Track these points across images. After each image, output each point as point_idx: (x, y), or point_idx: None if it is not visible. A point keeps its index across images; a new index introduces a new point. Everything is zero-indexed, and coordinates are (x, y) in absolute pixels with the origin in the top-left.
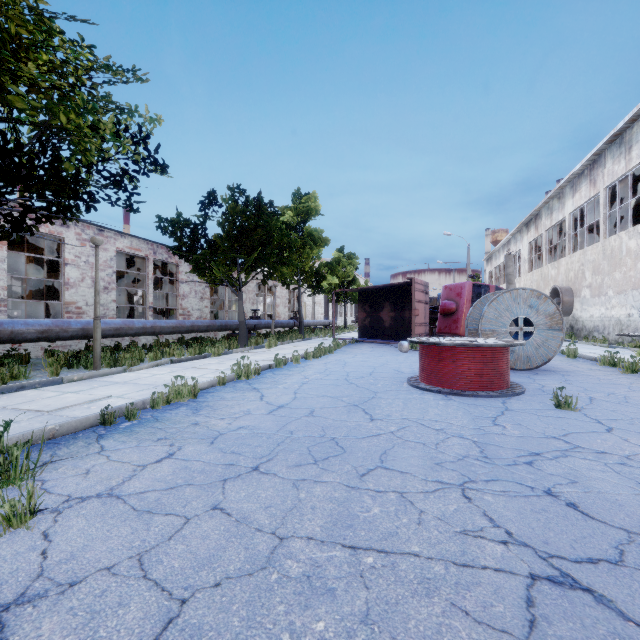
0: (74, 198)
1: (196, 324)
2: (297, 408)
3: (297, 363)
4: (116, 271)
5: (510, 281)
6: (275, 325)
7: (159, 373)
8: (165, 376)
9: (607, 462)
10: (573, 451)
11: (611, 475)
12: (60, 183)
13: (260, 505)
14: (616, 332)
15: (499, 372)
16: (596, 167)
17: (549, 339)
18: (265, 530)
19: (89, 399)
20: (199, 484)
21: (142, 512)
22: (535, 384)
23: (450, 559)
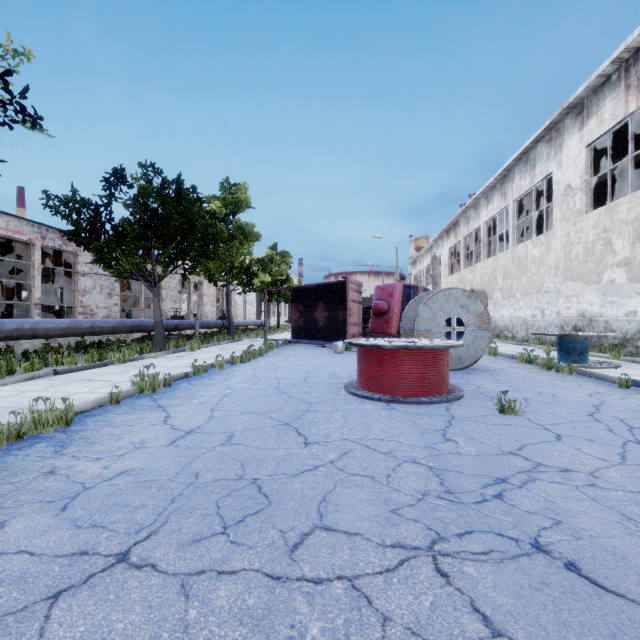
0: None
1: (98, 325)
2: (211, 433)
3: (221, 369)
4: None
5: (436, 283)
6: (200, 325)
7: (30, 389)
8: (37, 393)
9: (577, 484)
10: (538, 471)
11: (590, 505)
12: None
13: None
14: (523, 331)
15: (440, 375)
16: (506, 181)
17: (478, 338)
18: None
19: None
20: None
21: None
22: (471, 385)
23: None
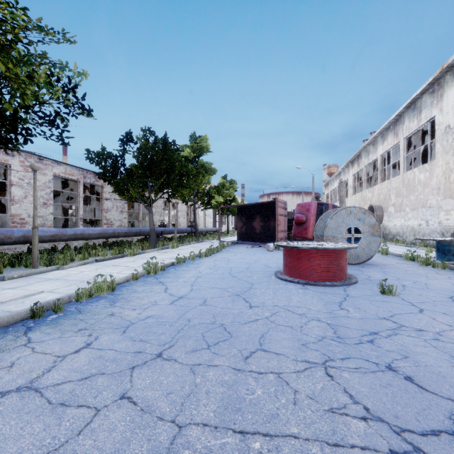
0: (13, 132)
1: (117, 231)
2: (193, 298)
3: (193, 261)
4: (54, 190)
5: (342, 201)
6: (177, 231)
7: (86, 270)
8: (90, 273)
9: (426, 338)
10: (400, 330)
11: (431, 350)
12: (1, 120)
13: (162, 392)
14: (411, 236)
15: (340, 267)
16: (398, 124)
17: (371, 242)
18: (166, 418)
19: (24, 294)
20: (110, 373)
21: (56, 405)
22: (364, 275)
23: (324, 439)
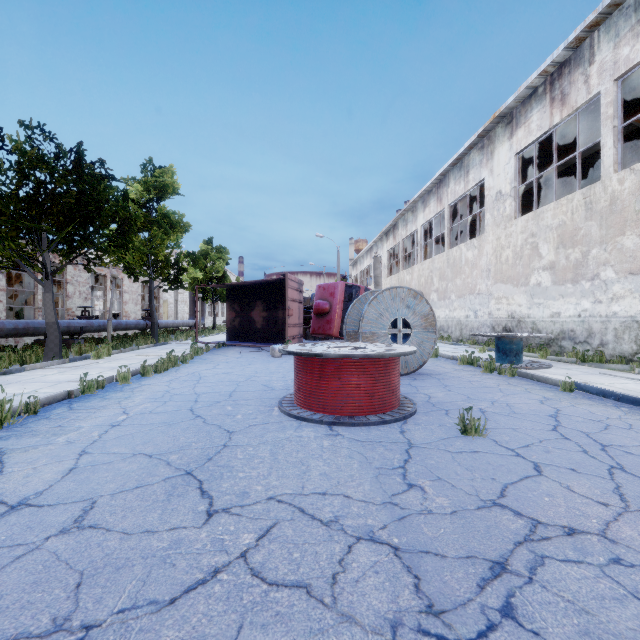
0: None
1: None
2: (55, 505)
3: (125, 383)
4: None
5: (378, 283)
6: (116, 327)
7: None
8: None
9: (600, 563)
10: (540, 540)
11: (639, 613)
12: None
13: None
14: (457, 331)
15: (392, 388)
16: (442, 186)
17: (424, 341)
18: None
19: None
20: None
21: None
22: (421, 394)
23: None
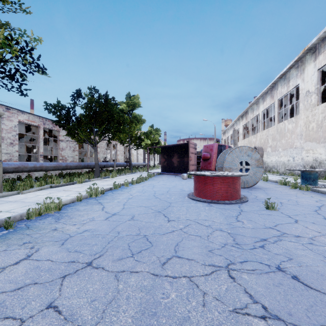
0: None
1: (69, 165)
2: (124, 215)
3: (127, 186)
4: (21, 134)
5: (235, 143)
6: (116, 165)
7: (41, 194)
8: (44, 196)
9: (303, 243)
10: (283, 236)
11: (308, 252)
12: None
13: (87, 299)
14: (282, 168)
15: (236, 190)
16: (273, 89)
17: (257, 172)
18: None
19: None
20: (42, 282)
21: None
22: (252, 195)
23: None
